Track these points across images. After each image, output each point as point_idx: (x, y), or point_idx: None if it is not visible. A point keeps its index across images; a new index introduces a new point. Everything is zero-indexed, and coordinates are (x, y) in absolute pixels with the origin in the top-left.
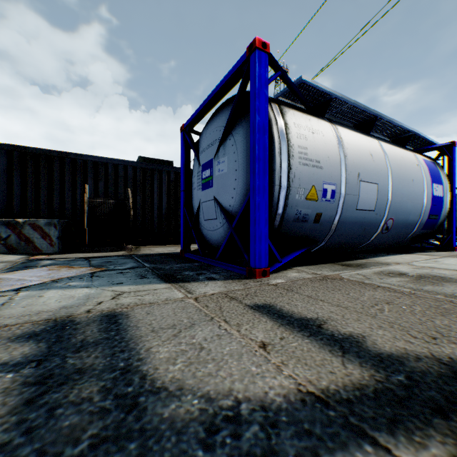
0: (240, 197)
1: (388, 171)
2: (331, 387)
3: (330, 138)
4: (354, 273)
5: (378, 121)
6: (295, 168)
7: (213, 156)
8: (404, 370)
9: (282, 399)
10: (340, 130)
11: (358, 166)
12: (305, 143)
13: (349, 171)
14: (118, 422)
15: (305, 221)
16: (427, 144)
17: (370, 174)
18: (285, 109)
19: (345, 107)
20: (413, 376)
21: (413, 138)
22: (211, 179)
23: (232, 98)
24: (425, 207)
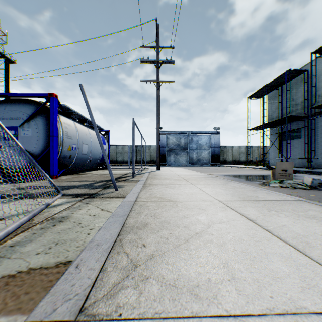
0: (41, 148)
1: (91, 140)
2: (94, 182)
3: (74, 128)
4: (84, 175)
5: (87, 120)
6: (65, 139)
7: (19, 125)
8: (101, 181)
9: (89, 183)
10: (76, 124)
11: (82, 138)
12: (67, 130)
13: (80, 140)
14: (73, 186)
15: (66, 158)
16: (102, 129)
17: (86, 141)
18: (60, 116)
19: (77, 114)
20: (102, 181)
21: (97, 127)
22: (17, 136)
23: (31, 101)
24: (101, 153)
